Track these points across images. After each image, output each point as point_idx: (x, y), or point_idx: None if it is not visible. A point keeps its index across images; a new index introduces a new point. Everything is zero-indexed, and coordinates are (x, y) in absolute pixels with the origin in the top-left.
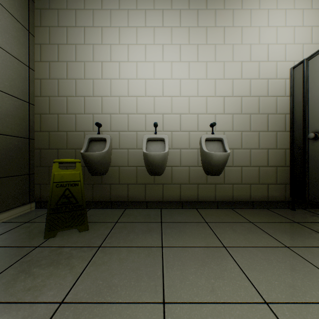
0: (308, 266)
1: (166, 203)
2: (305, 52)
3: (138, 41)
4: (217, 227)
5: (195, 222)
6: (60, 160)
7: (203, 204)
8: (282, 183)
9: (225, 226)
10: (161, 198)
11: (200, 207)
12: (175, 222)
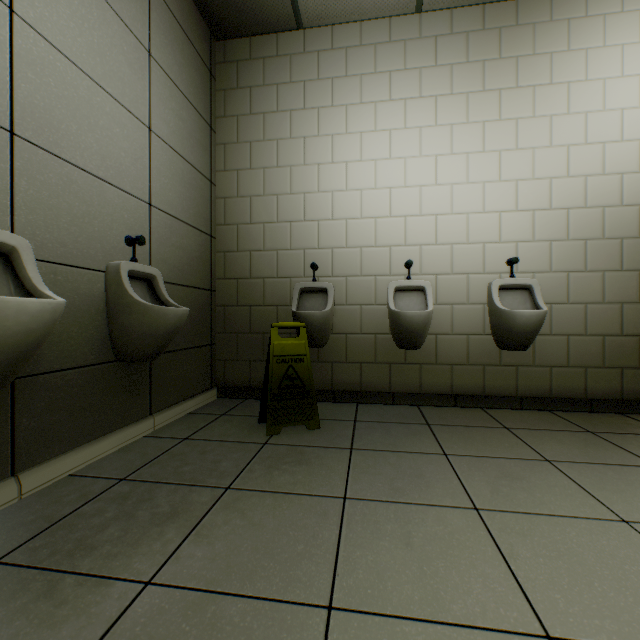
0: None
1: (427, 396)
2: None
3: (378, 125)
4: (527, 435)
5: (486, 427)
6: (280, 324)
7: (494, 400)
8: None
9: (541, 435)
10: (417, 388)
11: (488, 406)
12: (452, 425)
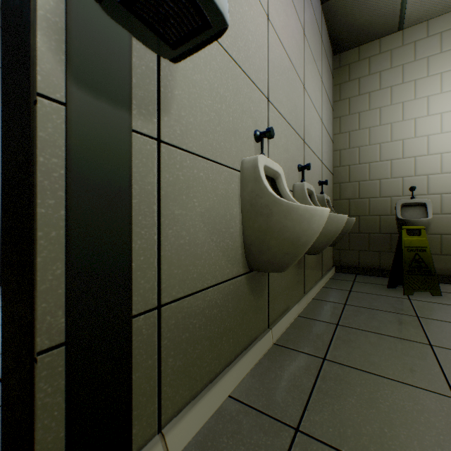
0: None
1: None
2: None
3: None
4: None
5: None
6: (407, 227)
7: None
8: None
9: None
10: None
11: None
12: None
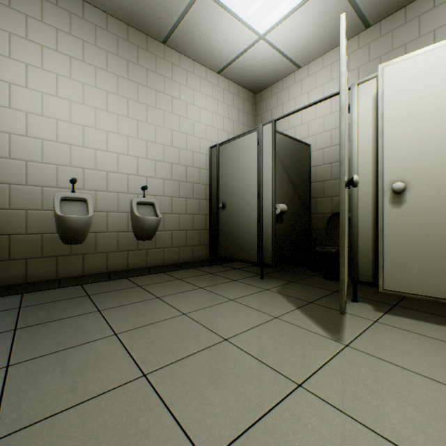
0: (211, 294)
1: (89, 276)
2: (219, 136)
3: (46, 65)
4: (150, 287)
5: (129, 288)
6: None
7: (134, 271)
8: (204, 244)
9: (157, 285)
10: (81, 272)
11: (131, 276)
12: (106, 292)
